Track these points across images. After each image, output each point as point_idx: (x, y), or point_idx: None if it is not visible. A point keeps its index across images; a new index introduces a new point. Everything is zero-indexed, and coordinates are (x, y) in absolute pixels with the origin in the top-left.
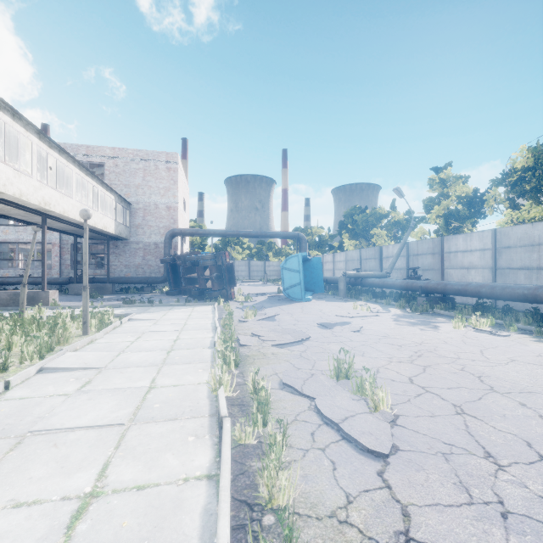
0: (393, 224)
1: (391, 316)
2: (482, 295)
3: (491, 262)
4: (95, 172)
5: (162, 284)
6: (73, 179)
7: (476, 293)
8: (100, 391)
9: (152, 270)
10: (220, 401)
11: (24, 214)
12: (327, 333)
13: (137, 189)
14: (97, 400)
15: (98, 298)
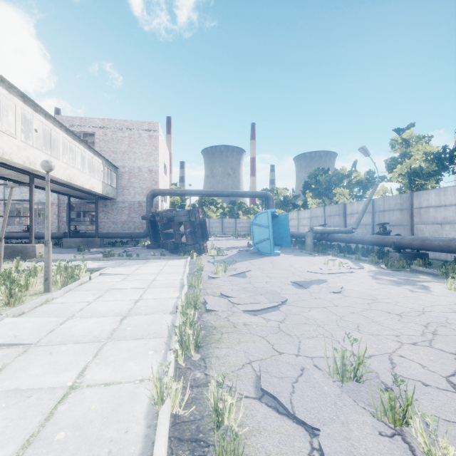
0: (355, 183)
1: (367, 272)
2: None
3: None
4: (89, 141)
5: (145, 239)
6: (60, 142)
7: None
8: None
9: (136, 226)
10: (155, 446)
11: (15, 174)
12: (304, 295)
13: (123, 155)
14: None
15: (86, 251)
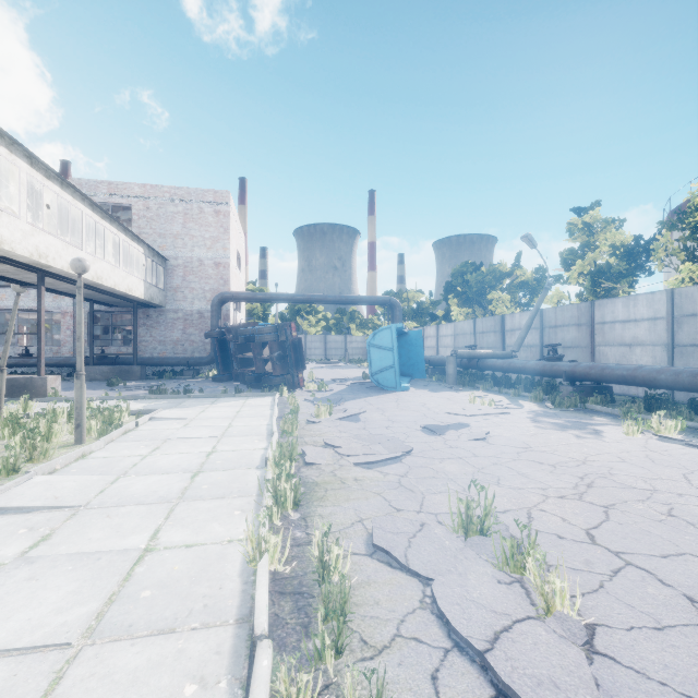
0: (518, 285)
1: (526, 413)
2: (660, 384)
3: (666, 336)
4: (121, 218)
5: (208, 366)
6: (82, 223)
7: (650, 382)
8: (56, 559)
9: (195, 347)
10: (256, 593)
11: (14, 270)
12: (436, 443)
13: (175, 240)
14: (41, 582)
15: (120, 385)
